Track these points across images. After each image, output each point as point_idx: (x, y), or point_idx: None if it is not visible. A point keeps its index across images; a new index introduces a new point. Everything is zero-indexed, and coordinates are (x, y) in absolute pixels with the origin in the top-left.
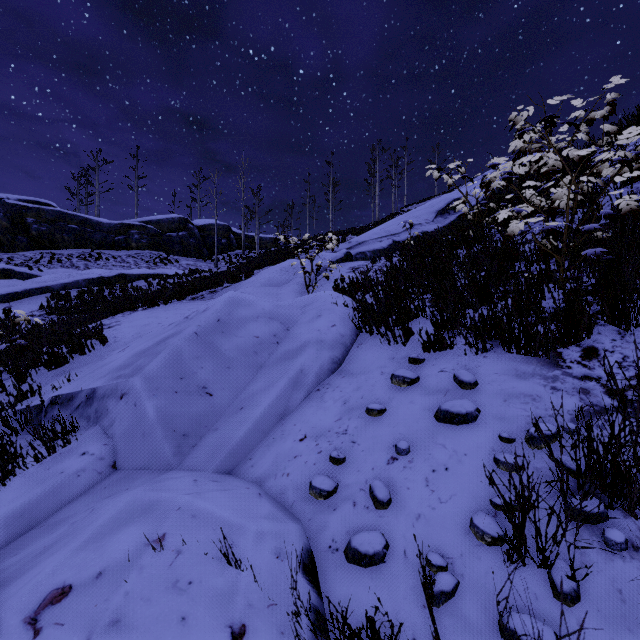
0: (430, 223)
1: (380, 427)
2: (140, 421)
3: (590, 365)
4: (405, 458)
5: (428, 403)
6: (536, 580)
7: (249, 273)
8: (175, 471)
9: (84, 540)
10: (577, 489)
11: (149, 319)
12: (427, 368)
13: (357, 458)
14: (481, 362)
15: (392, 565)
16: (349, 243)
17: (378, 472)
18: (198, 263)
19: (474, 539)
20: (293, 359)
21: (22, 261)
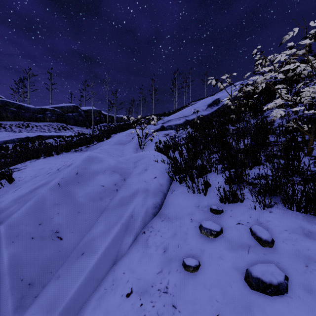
0: (204, 111)
1: (197, 288)
2: None
3: None
4: None
5: (235, 261)
6: None
7: (108, 136)
8: None
9: None
10: None
11: (44, 165)
12: (226, 219)
13: None
14: (269, 217)
15: None
16: (163, 120)
17: None
18: (83, 129)
19: None
20: (126, 205)
21: None
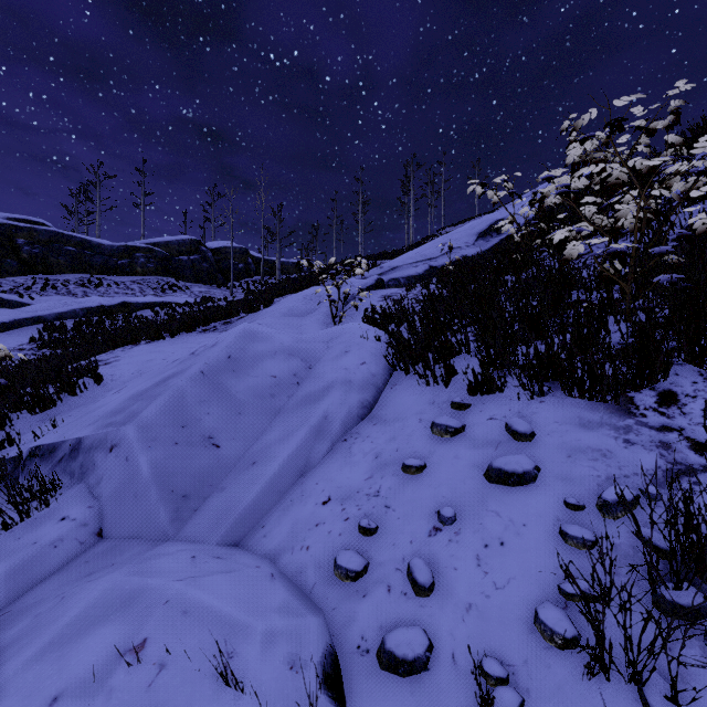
0: (470, 246)
1: (419, 488)
2: (132, 479)
3: (669, 413)
4: (450, 529)
5: (476, 458)
6: (624, 699)
7: (268, 302)
8: (171, 543)
9: (42, 646)
10: (670, 576)
11: (152, 354)
12: (473, 415)
13: (392, 528)
14: (537, 408)
15: (437, 674)
16: (381, 268)
17: (418, 546)
18: (212, 290)
19: (541, 639)
20: (316, 403)
21: (11, 287)
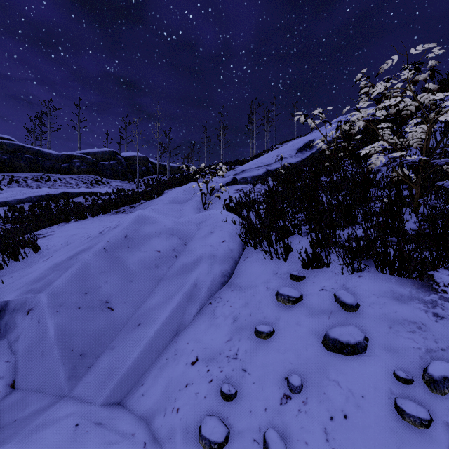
0: (293, 157)
1: (269, 353)
2: (41, 339)
3: None
4: (299, 397)
5: (314, 326)
6: None
7: (160, 193)
8: (64, 402)
9: None
10: None
11: (77, 230)
12: (308, 285)
13: (248, 393)
14: (358, 282)
15: None
16: (235, 171)
17: (271, 415)
18: (124, 184)
19: None
20: (188, 273)
21: None
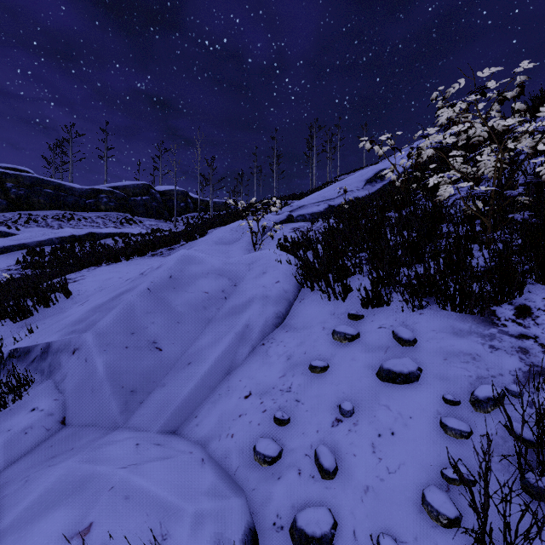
0: (360, 190)
1: (323, 385)
2: (90, 377)
3: (525, 323)
4: (350, 420)
5: (369, 360)
6: None
7: (203, 232)
8: (120, 431)
9: (3, 529)
10: (536, 465)
11: (111, 274)
12: (366, 324)
13: (301, 419)
14: (418, 319)
15: None
16: (291, 207)
17: (323, 435)
18: (159, 223)
19: (428, 519)
20: (240, 314)
21: (2, 221)
